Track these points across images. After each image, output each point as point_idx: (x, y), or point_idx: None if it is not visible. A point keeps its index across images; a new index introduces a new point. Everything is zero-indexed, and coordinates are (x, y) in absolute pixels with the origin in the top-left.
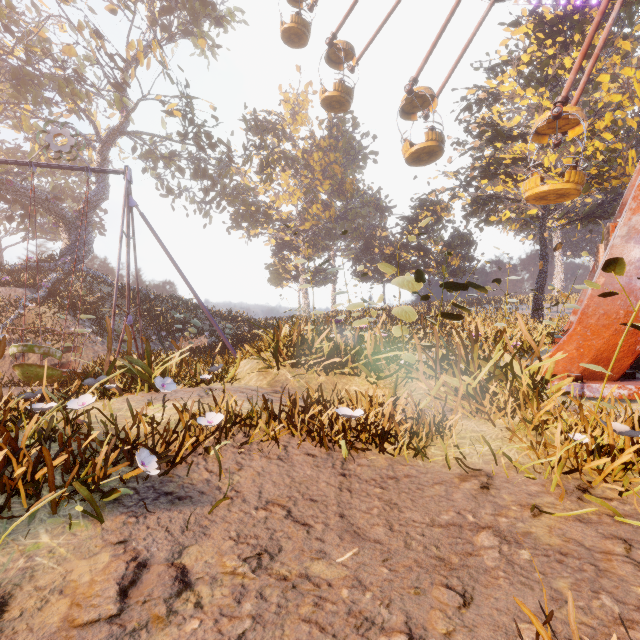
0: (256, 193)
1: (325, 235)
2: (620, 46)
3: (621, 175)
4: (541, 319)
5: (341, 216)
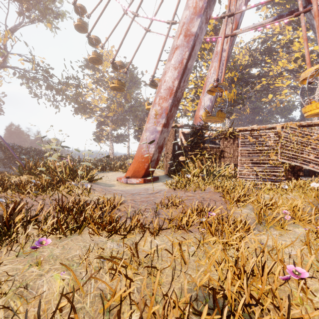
0: (84, 97)
1: (120, 119)
2: None
3: None
4: None
5: (129, 110)
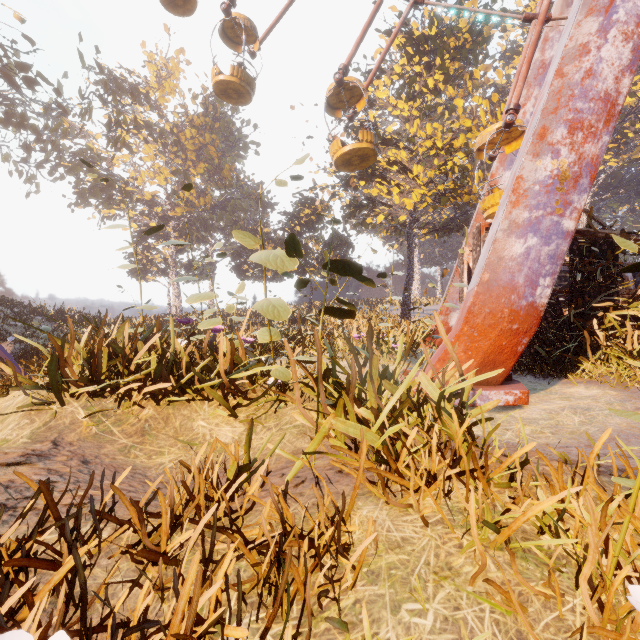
0: (109, 164)
1: (200, 225)
2: (468, 81)
3: (470, 192)
4: (409, 319)
5: (219, 206)
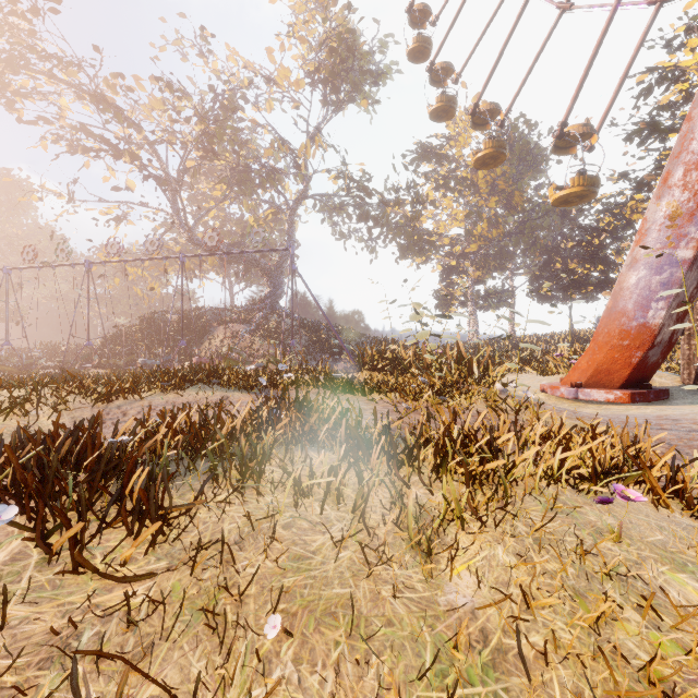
0: (419, 222)
1: (495, 255)
2: None
3: None
4: None
5: (516, 231)
